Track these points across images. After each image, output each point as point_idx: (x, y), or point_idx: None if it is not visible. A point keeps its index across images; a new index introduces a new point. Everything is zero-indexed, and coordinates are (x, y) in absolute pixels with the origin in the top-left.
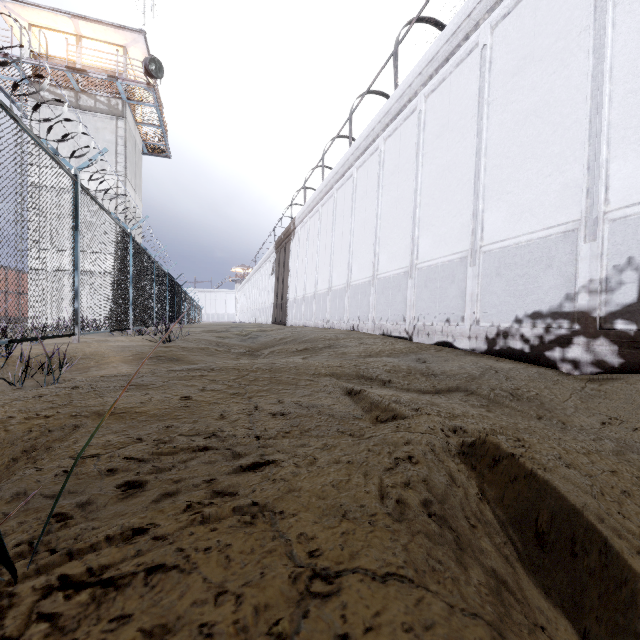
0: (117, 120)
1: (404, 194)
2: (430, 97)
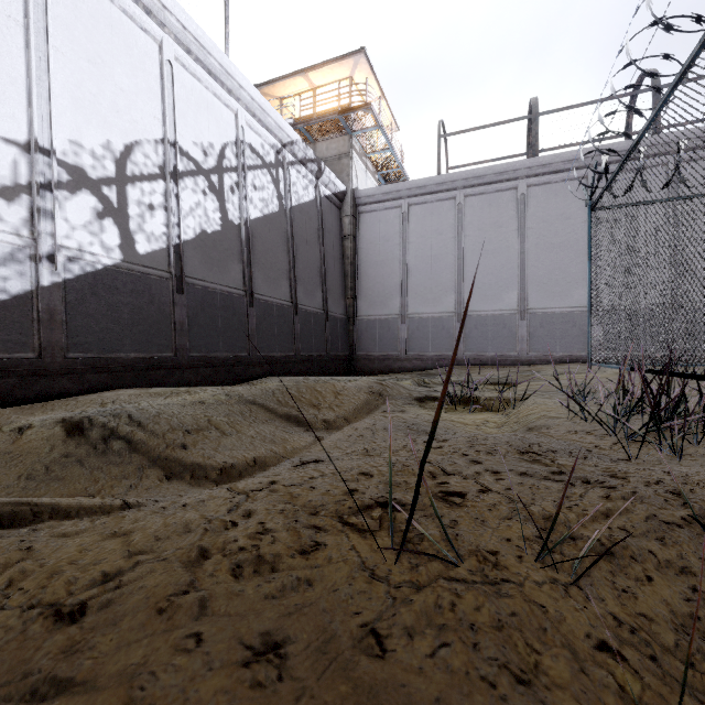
0: None
1: None
2: None
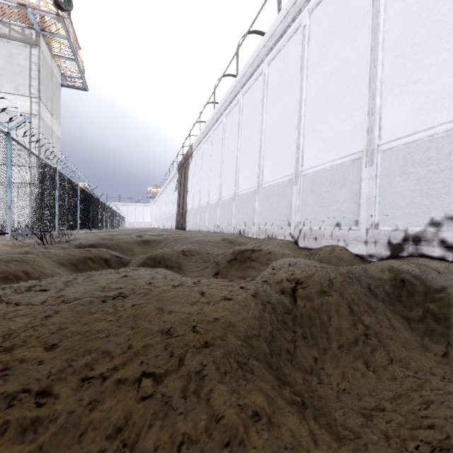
0: (31, 48)
1: (288, 108)
2: (314, 11)
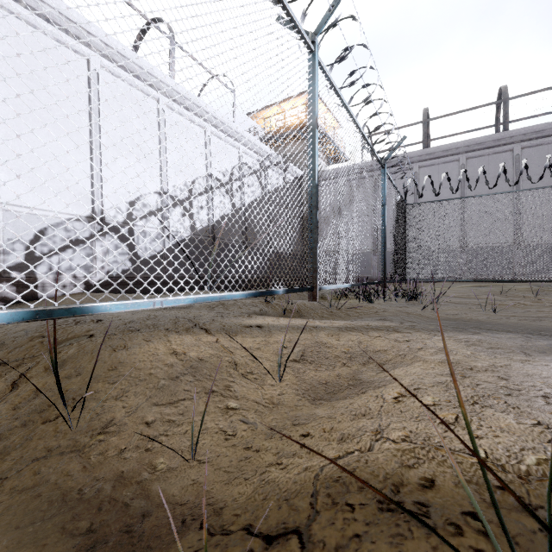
0: None
1: None
2: None
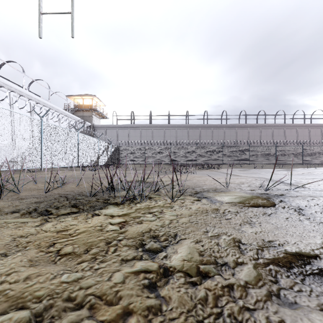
0: None
1: None
2: None
